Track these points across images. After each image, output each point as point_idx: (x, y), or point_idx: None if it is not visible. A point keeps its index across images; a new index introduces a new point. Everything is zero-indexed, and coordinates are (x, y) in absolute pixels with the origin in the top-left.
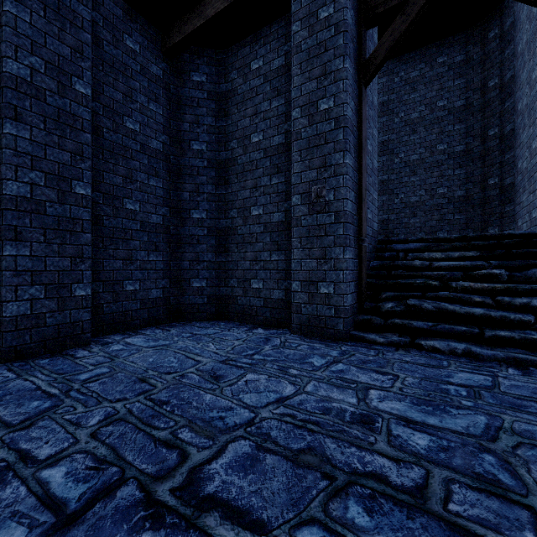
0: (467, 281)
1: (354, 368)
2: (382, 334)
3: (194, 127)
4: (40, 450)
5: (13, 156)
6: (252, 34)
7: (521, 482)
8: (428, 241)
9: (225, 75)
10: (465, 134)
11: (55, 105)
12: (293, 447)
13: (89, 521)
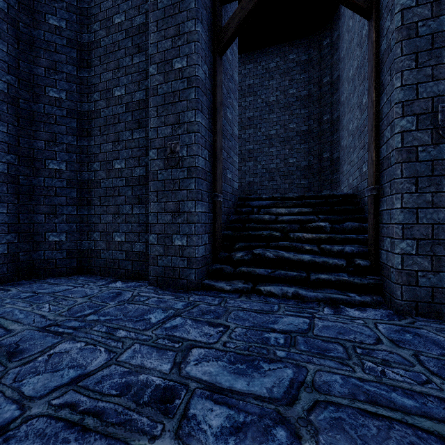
0: (302, 232)
1: (190, 322)
2: (230, 281)
3: (50, 72)
4: None
5: None
6: None
7: None
8: (277, 199)
9: (87, 25)
10: (308, 117)
11: None
12: None
13: None
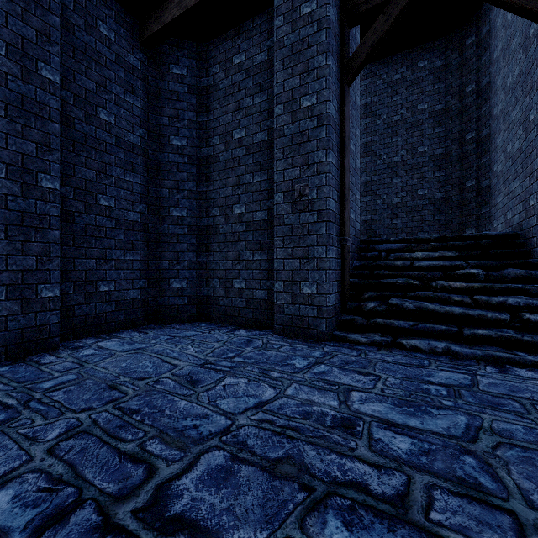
0: (447, 280)
1: (336, 369)
2: (364, 334)
3: (173, 121)
4: None
5: None
6: (234, 28)
7: (502, 485)
8: (409, 241)
9: (206, 69)
10: (444, 138)
11: (18, 91)
12: (270, 456)
13: None
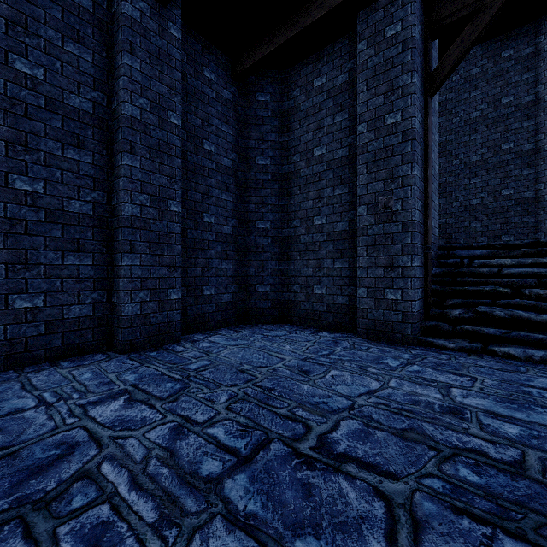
0: (542, 288)
1: (430, 370)
2: (451, 340)
3: (259, 143)
4: (195, 416)
5: (128, 183)
6: (314, 53)
7: None
8: (495, 247)
9: (287, 93)
10: (534, 131)
11: (157, 137)
12: (396, 427)
13: (261, 461)
